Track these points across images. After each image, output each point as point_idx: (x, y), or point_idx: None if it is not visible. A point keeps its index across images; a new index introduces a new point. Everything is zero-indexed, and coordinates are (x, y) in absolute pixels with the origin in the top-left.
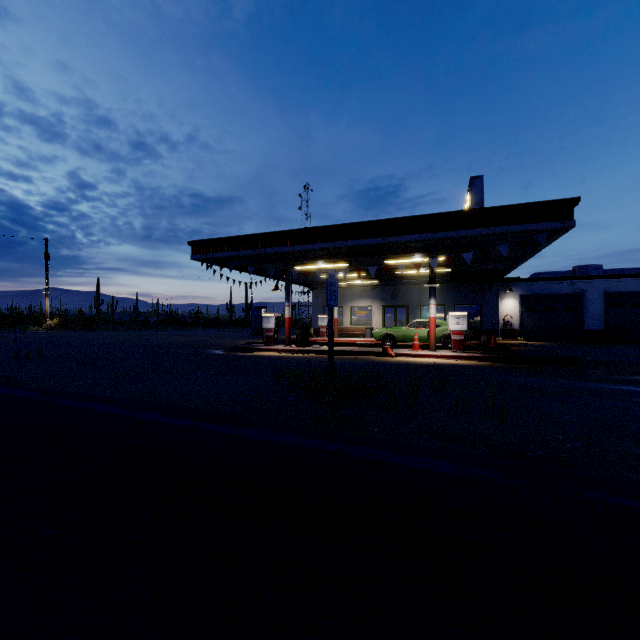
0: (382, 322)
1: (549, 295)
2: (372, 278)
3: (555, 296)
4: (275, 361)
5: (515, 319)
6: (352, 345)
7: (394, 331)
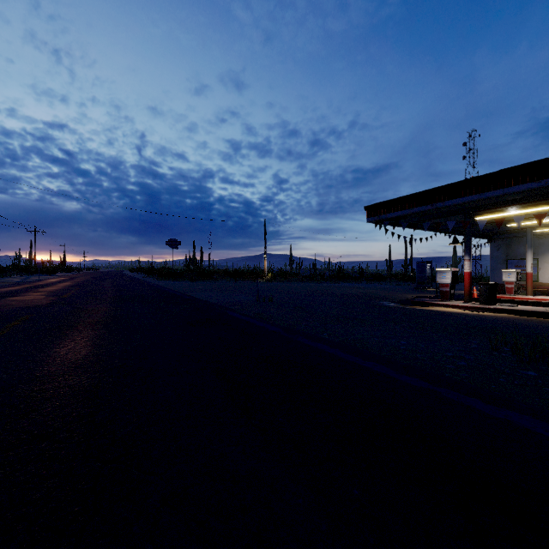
0: None
1: None
2: None
3: None
4: (465, 319)
5: None
6: None
7: None
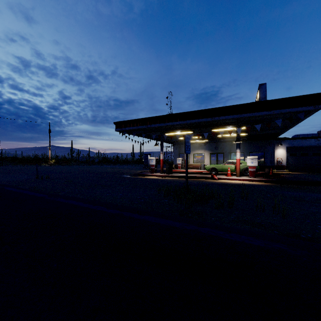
0: (210, 161)
1: (303, 147)
2: (204, 139)
3: (307, 147)
4: (156, 181)
5: (283, 160)
6: (194, 173)
7: (216, 166)
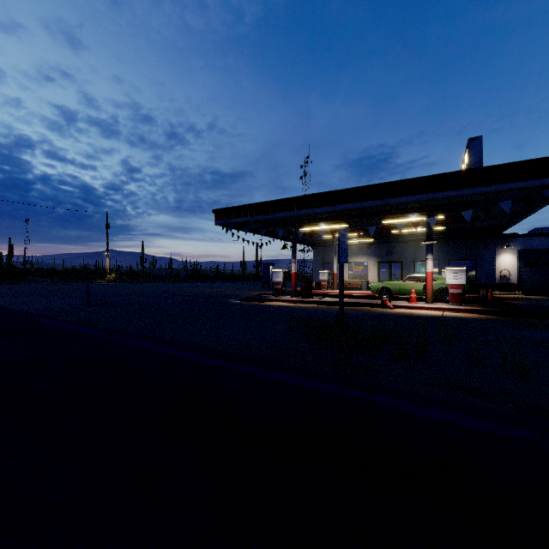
0: (377, 276)
1: None
2: (368, 237)
3: None
4: (285, 310)
5: (513, 274)
6: (350, 297)
7: (390, 285)
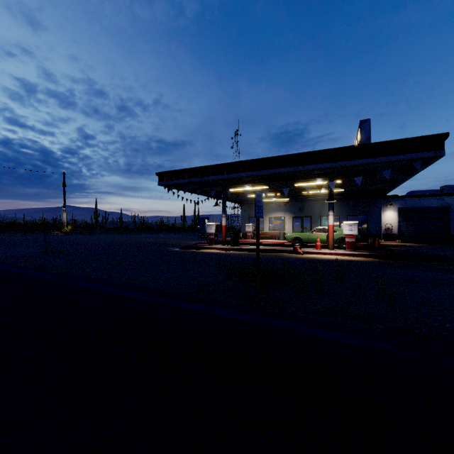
0: (292, 228)
1: (421, 208)
2: (285, 197)
3: (426, 209)
4: (216, 256)
5: (394, 226)
6: (270, 245)
7: (301, 235)
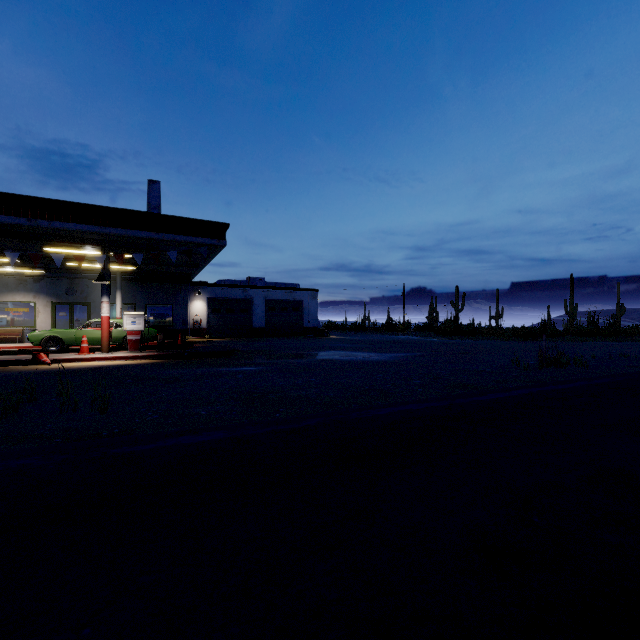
0: (52, 322)
1: (230, 299)
2: (32, 266)
3: (234, 300)
4: None
5: (204, 319)
6: None
7: (62, 333)
